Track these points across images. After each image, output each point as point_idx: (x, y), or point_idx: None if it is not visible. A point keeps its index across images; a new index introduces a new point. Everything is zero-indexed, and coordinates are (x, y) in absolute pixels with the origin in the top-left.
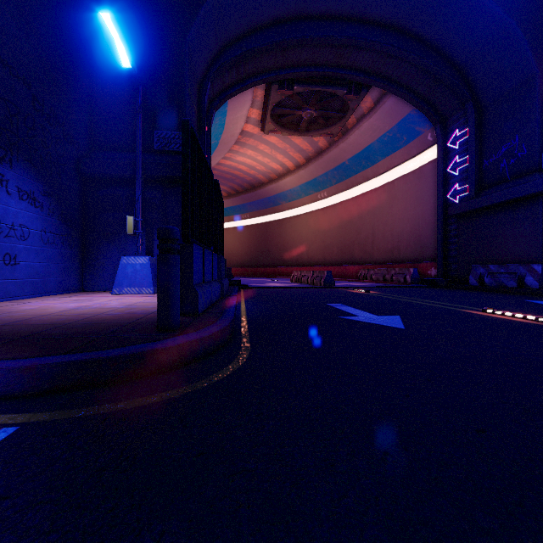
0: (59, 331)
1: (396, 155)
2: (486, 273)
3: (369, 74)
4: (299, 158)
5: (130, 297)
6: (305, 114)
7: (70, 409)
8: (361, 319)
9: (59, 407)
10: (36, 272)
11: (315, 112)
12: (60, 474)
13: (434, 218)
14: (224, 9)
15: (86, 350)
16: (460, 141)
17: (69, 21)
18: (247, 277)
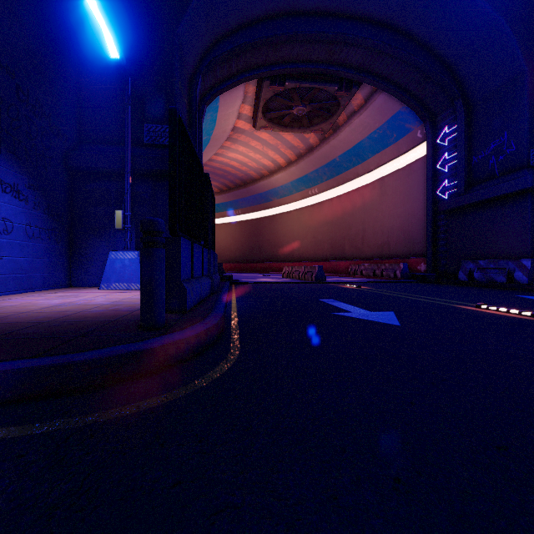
0: (34, 330)
1: (386, 152)
2: (476, 268)
3: (360, 71)
4: (290, 154)
5: (118, 293)
6: (297, 111)
7: (31, 423)
8: (355, 315)
9: (19, 421)
10: (21, 267)
11: (306, 108)
12: (0, 516)
13: (424, 214)
14: (215, 3)
15: (57, 353)
16: (449, 138)
17: (55, 11)
18: (239, 272)
